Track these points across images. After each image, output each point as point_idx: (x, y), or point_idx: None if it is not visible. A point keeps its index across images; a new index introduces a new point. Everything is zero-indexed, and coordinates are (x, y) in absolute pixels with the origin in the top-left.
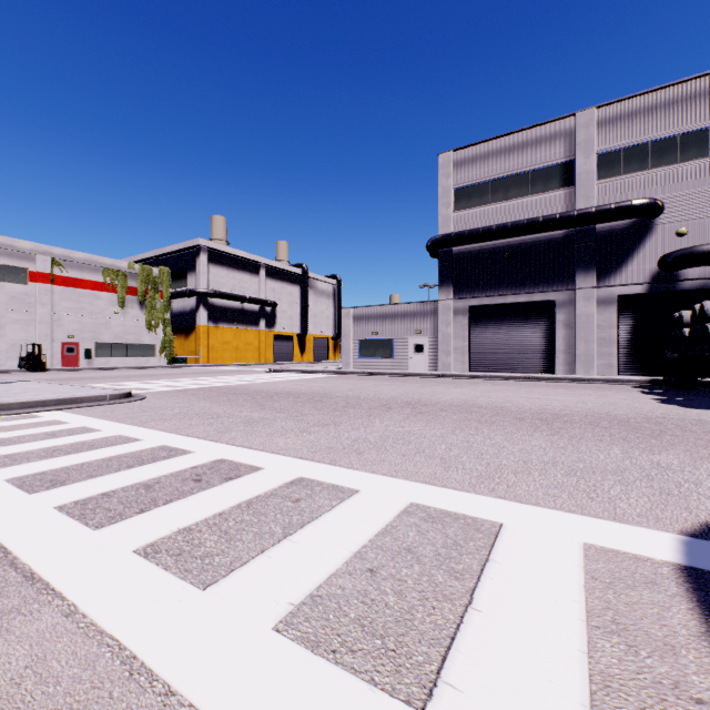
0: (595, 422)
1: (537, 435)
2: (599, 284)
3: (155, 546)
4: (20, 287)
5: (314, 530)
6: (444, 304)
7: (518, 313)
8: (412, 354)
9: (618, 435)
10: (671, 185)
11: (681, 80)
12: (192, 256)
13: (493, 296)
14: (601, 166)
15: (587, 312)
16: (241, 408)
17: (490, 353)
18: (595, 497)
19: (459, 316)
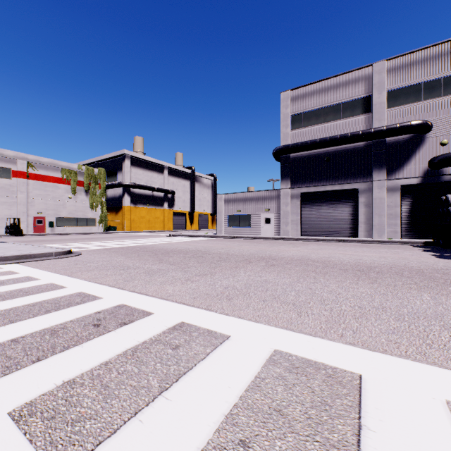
0: (399, 272)
1: (361, 283)
2: (388, 178)
3: (33, 405)
4: (6, 181)
5: (188, 384)
6: (284, 191)
7: (334, 197)
8: (263, 224)
9: (421, 283)
10: (437, 111)
11: (444, 41)
12: (120, 161)
13: (317, 186)
14: (390, 99)
15: (380, 196)
16: (145, 262)
17: (315, 223)
18: (431, 343)
19: (294, 199)
